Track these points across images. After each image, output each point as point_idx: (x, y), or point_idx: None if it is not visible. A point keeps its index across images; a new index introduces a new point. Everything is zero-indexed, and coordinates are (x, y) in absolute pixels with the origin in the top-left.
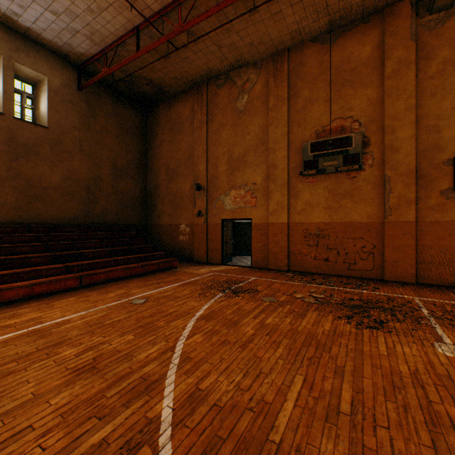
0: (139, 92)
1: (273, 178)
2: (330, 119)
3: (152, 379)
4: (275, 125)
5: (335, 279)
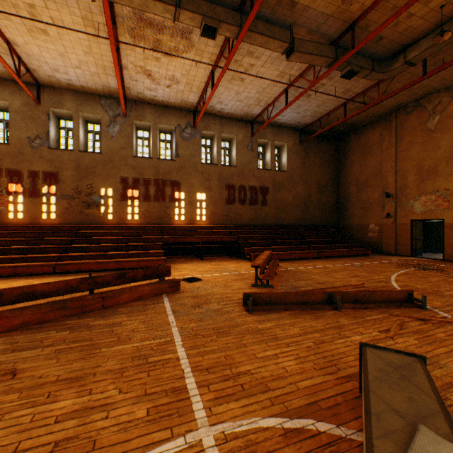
0: (335, 131)
1: None
2: None
3: (384, 281)
4: None
5: None
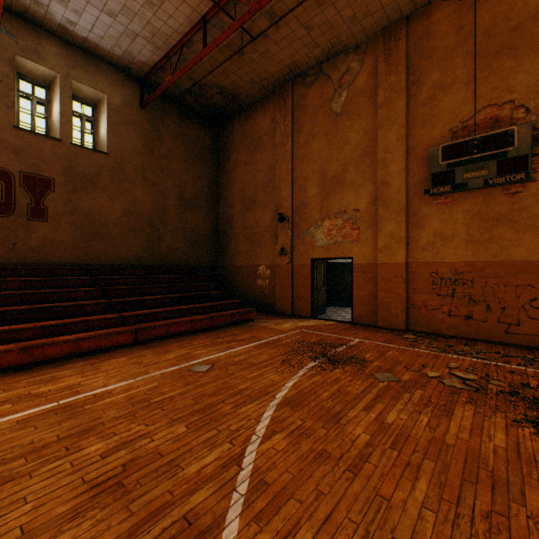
0: (210, 105)
1: (383, 200)
2: (475, 108)
3: (201, 524)
4: (387, 127)
5: (485, 347)
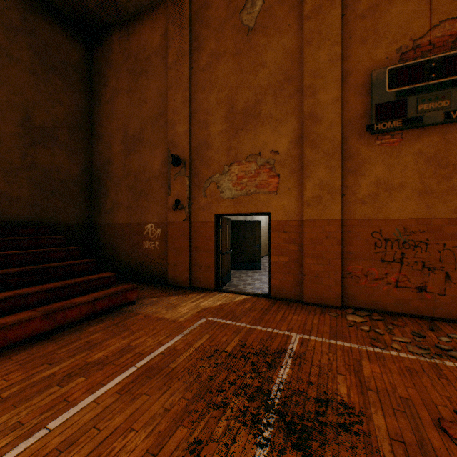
0: (75, 3)
1: (312, 139)
2: (431, 22)
3: None
4: (316, 44)
5: None
